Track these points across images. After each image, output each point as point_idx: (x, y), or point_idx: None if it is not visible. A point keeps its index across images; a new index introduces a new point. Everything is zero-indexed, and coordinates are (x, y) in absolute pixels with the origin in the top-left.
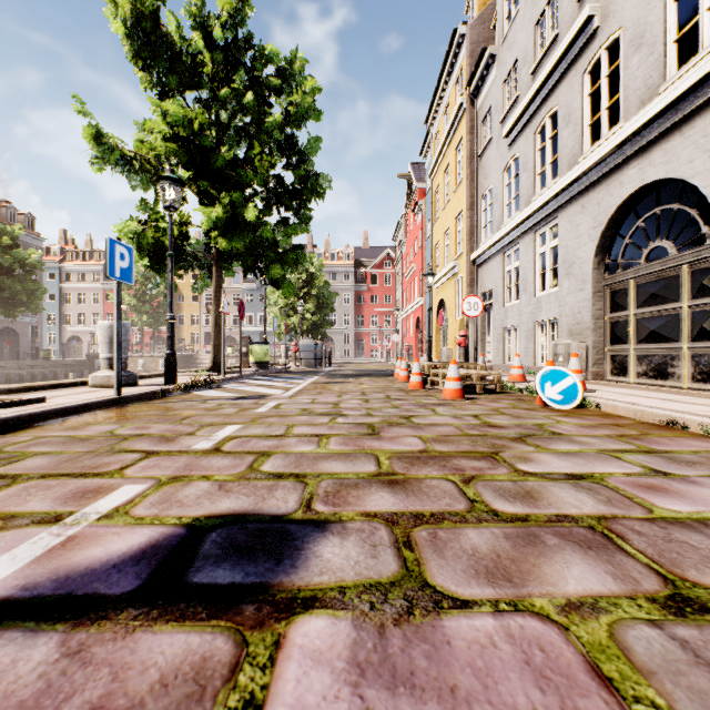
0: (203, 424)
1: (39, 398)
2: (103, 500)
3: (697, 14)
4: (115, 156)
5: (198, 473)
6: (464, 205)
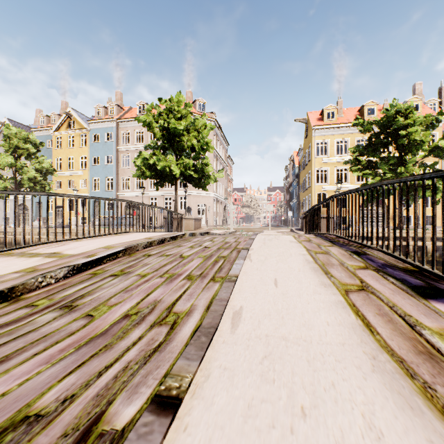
0: None
1: None
2: None
3: None
4: None
5: None
6: None
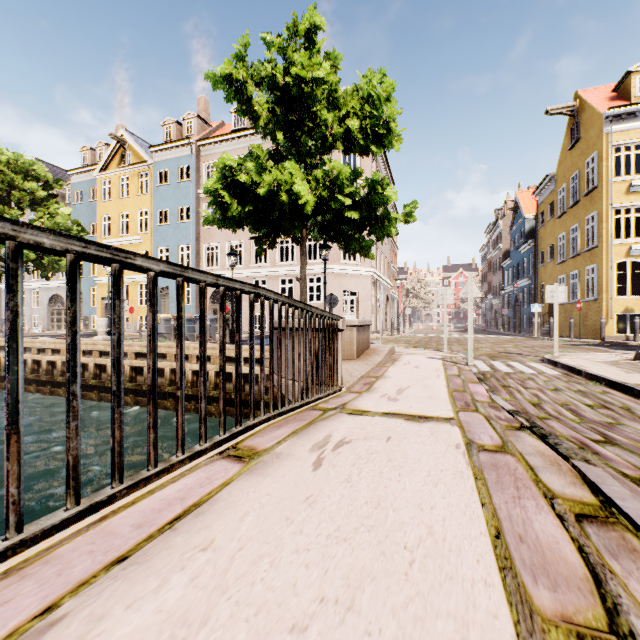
0: None
1: None
2: None
3: None
4: None
5: None
6: None
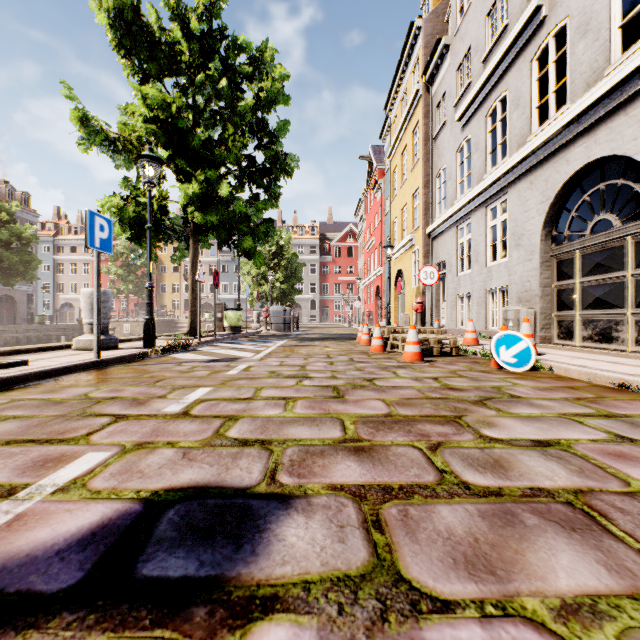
0: (175, 386)
1: (22, 361)
2: (63, 470)
3: (633, 9)
4: (100, 138)
5: (163, 439)
6: (420, 183)
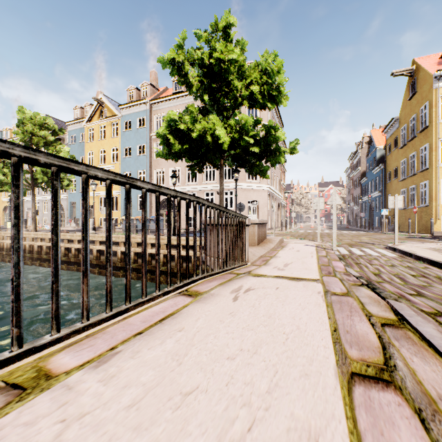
0: None
1: None
2: None
3: None
4: None
5: None
6: None
